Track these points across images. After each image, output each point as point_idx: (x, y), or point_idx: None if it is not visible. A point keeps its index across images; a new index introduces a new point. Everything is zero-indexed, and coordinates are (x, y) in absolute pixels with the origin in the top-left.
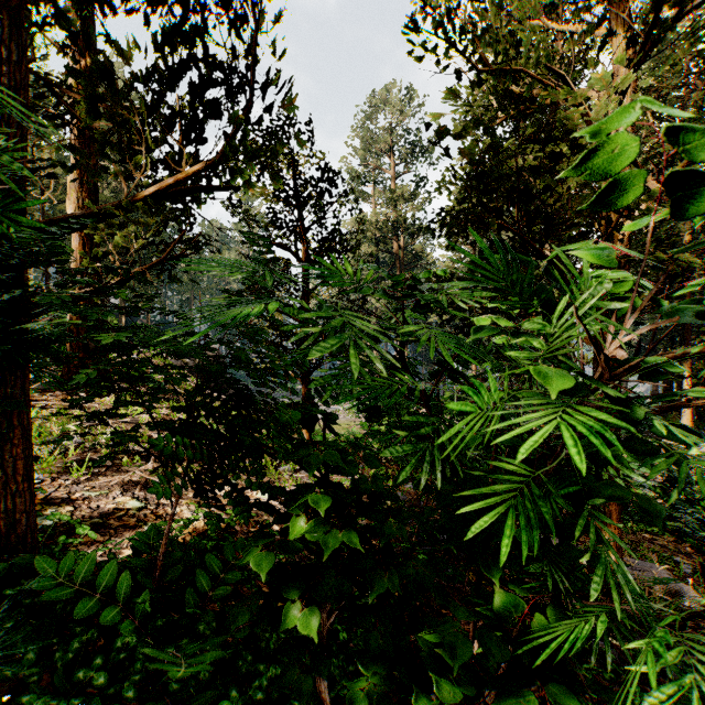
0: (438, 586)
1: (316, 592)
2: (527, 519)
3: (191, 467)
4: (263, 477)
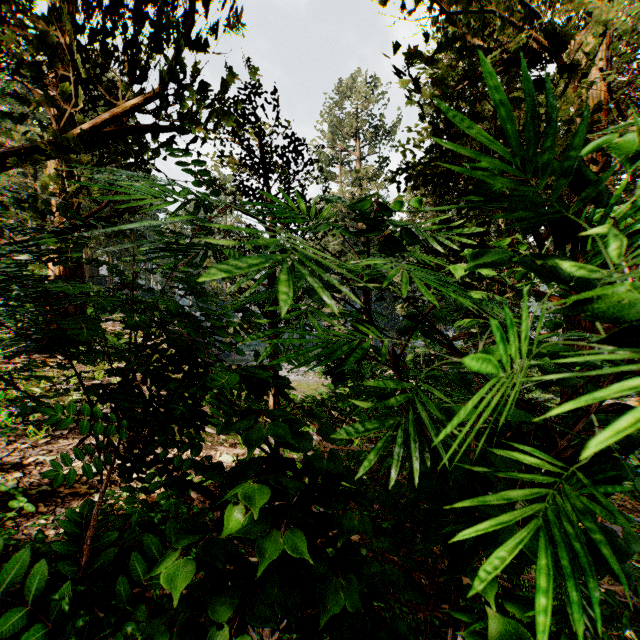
0: (407, 576)
1: (252, 611)
2: (572, 558)
3: (110, 442)
4: (196, 454)
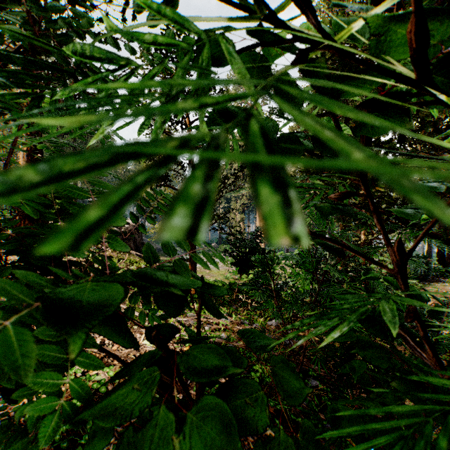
0: None
1: None
2: None
3: None
4: None
